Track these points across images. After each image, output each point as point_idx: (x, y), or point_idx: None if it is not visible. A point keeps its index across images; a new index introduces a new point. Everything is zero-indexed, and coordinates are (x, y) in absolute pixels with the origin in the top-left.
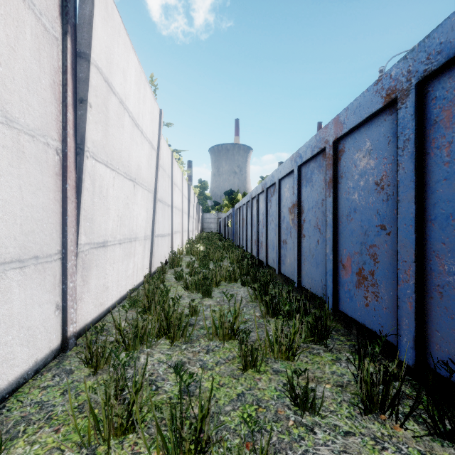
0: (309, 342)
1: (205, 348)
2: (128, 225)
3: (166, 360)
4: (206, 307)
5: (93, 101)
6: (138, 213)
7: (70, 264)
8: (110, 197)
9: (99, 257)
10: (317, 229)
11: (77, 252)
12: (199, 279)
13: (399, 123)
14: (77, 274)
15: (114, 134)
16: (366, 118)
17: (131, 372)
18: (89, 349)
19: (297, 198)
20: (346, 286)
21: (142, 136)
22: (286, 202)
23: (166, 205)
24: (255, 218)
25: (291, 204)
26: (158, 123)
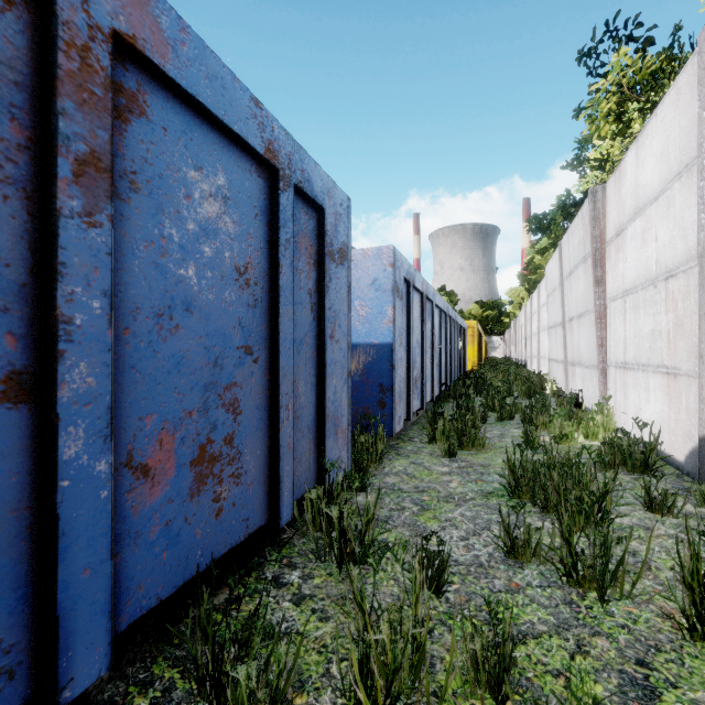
0: None
1: None
2: None
3: None
4: None
5: None
6: None
7: None
8: None
9: None
10: None
11: None
12: None
13: (281, 209)
14: None
15: None
16: (237, 134)
17: None
18: None
19: None
20: (157, 524)
21: None
22: None
23: None
24: None
25: None
26: None
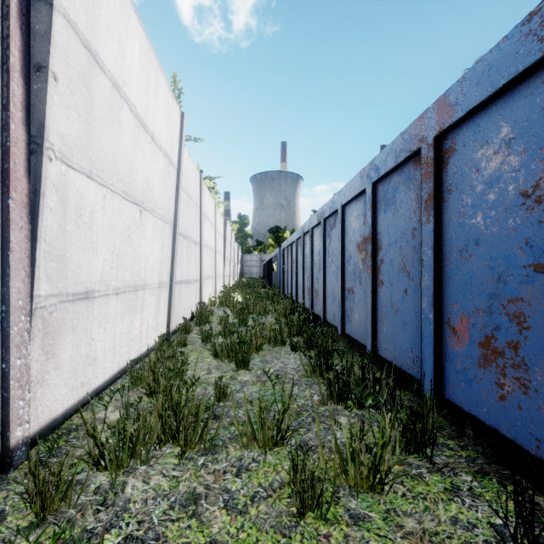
0: (401, 452)
1: (235, 463)
2: (131, 267)
3: (169, 490)
4: (241, 385)
5: (60, 71)
6: (149, 251)
7: (15, 329)
8: (98, 225)
9: (77, 315)
10: (404, 272)
11: (32, 309)
12: (232, 343)
13: None
14: (33, 343)
15: (103, 132)
16: (504, 85)
17: (105, 518)
18: (33, 477)
19: (371, 229)
20: (459, 363)
21: (153, 144)
22: (352, 235)
23: (193, 243)
24: (308, 259)
25: (360, 238)
26: (179, 130)
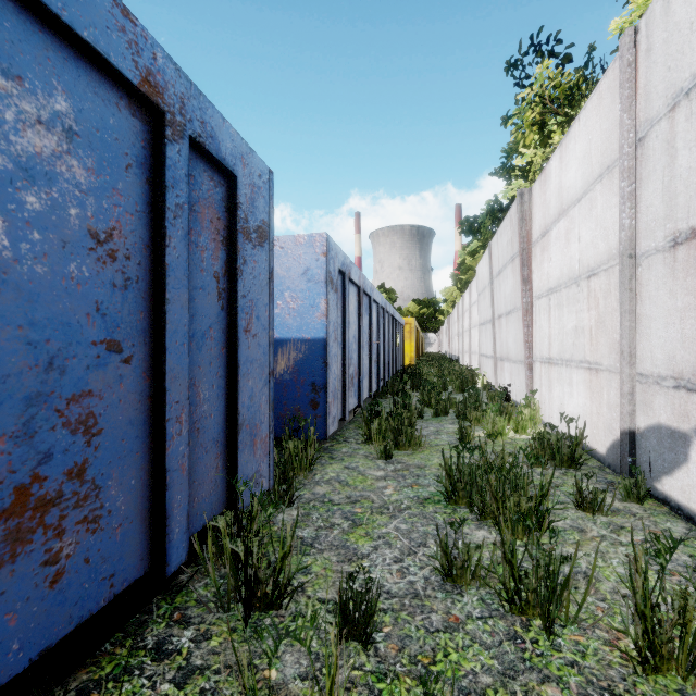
0: None
1: None
2: None
3: None
4: None
5: None
6: None
7: None
8: None
9: None
10: None
11: None
12: None
13: (169, 164)
14: None
15: None
16: (88, 43)
17: None
18: None
19: None
20: None
21: None
22: None
23: None
24: None
25: None
26: None
